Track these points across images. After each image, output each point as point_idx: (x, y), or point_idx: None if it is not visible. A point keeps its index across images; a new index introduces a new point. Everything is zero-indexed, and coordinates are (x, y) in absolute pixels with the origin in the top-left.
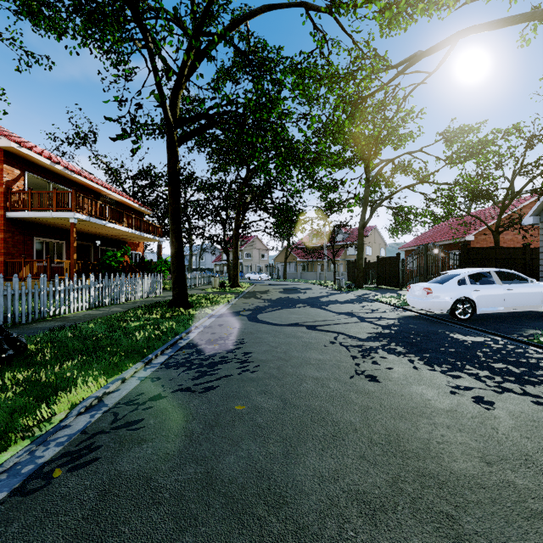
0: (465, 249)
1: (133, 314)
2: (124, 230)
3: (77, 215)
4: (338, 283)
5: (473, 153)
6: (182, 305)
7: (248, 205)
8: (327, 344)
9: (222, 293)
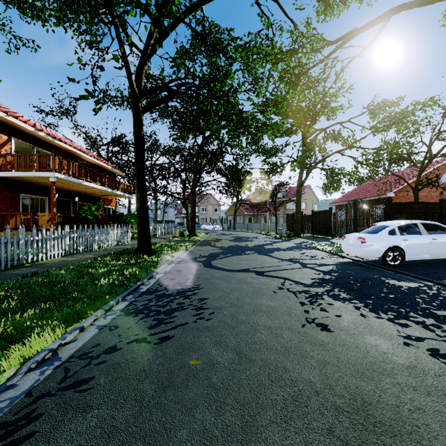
0: (390, 204)
1: (102, 260)
2: (98, 188)
3: (56, 174)
4: (279, 233)
5: (395, 122)
6: (146, 253)
7: (203, 167)
8: (276, 289)
9: (182, 241)
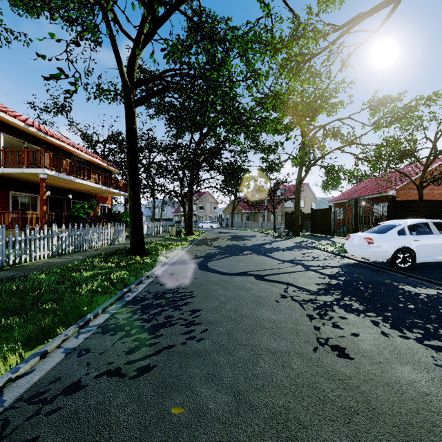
0: (393, 202)
1: (90, 262)
2: (91, 185)
3: (46, 171)
4: (278, 232)
5: (398, 118)
6: (139, 253)
7: (200, 164)
8: (279, 298)
9: (178, 240)
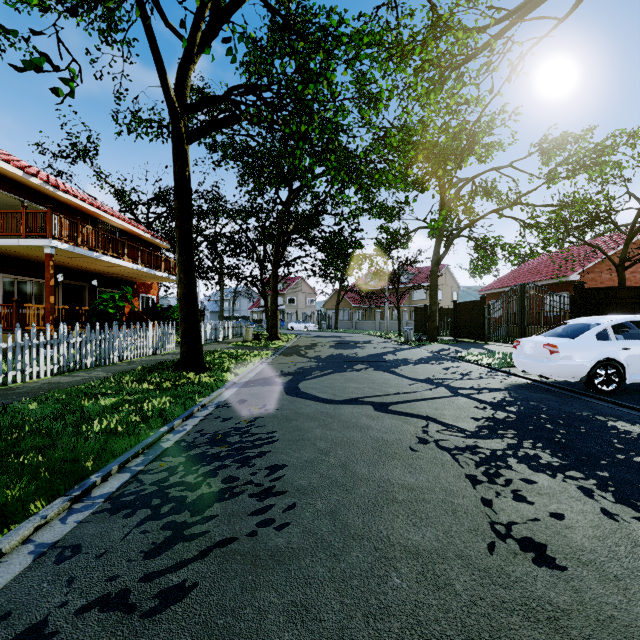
0: (581, 290)
1: (115, 383)
2: (126, 265)
3: (54, 242)
4: (404, 335)
5: (585, 164)
6: (194, 368)
7: (289, 235)
8: (415, 443)
9: (256, 348)
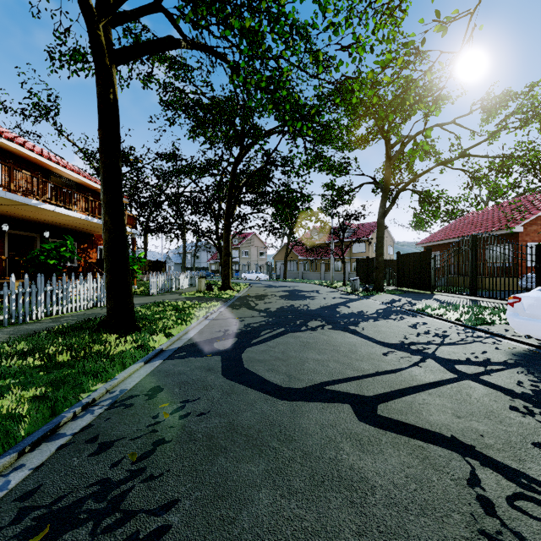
0: None
1: None
2: (72, 215)
3: None
4: (351, 285)
5: (539, 113)
6: (121, 328)
7: (241, 189)
8: None
9: (206, 298)
